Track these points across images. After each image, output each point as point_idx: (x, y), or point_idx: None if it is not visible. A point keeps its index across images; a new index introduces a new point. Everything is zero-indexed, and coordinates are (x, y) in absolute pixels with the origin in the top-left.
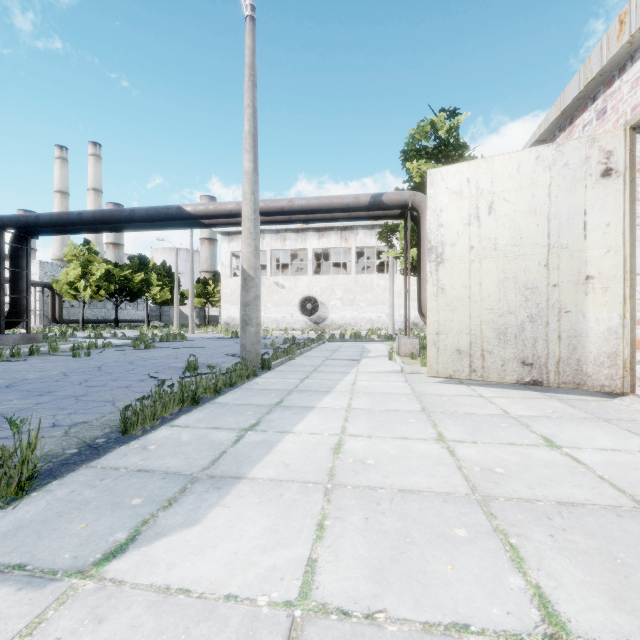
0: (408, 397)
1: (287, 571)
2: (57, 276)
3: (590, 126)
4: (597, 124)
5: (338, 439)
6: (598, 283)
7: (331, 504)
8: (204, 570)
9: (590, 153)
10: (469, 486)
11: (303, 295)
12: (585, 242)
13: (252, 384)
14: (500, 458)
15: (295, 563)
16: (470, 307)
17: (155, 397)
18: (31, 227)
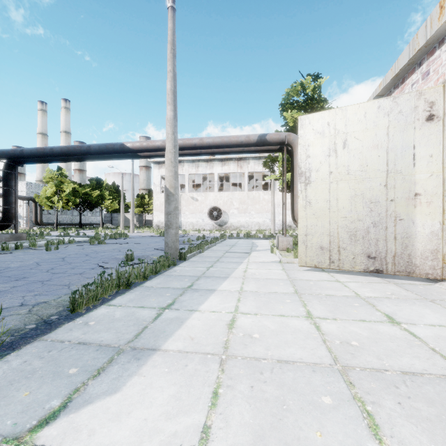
0: (285, 282)
1: (186, 438)
2: (39, 192)
3: (417, 84)
4: (422, 82)
5: (232, 316)
6: (424, 198)
7: (224, 373)
8: (118, 437)
9: (418, 103)
10: (332, 357)
11: (211, 206)
12: (414, 168)
13: (172, 271)
14: (354, 332)
15: (193, 430)
16: (330, 216)
17: (97, 283)
18: (17, 158)
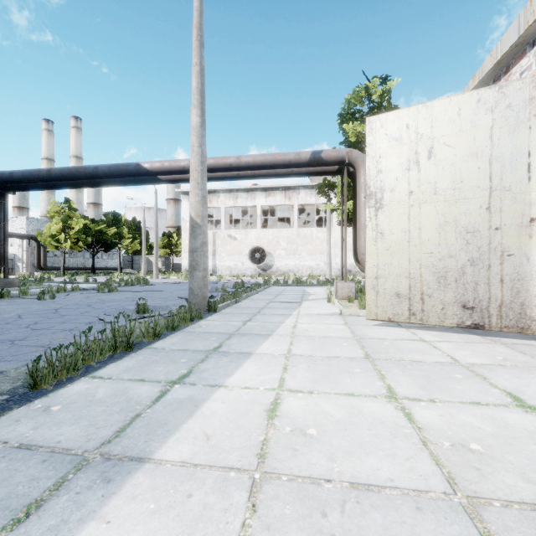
0: (349, 341)
1: None
2: (42, 230)
3: (529, 71)
4: None
5: (275, 396)
6: None
7: (256, 515)
8: None
9: (534, 93)
10: (444, 477)
11: (252, 246)
12: (529, 184)
13: (195, 327)
14: (469, 426)
15: None
16: (409, 251)
17: (77, 345)
18: (6, 183)
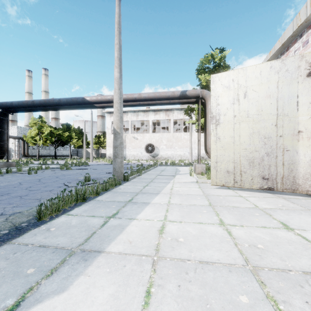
0: (201, 197)
1: None
2: (26, 134)
3: (299, 50)
4: (303, 49)
5: (162, 223)
6: (305, 134)
7: (156, 273)
8: None
9: (300, 64)
10: (243, 258)
11: (147, 143)
12: (297, 112)
13: (117, 189)
14: (259, 237)
15: None
16: (234, 148)
17: (59, 198)
18: (8, 108)
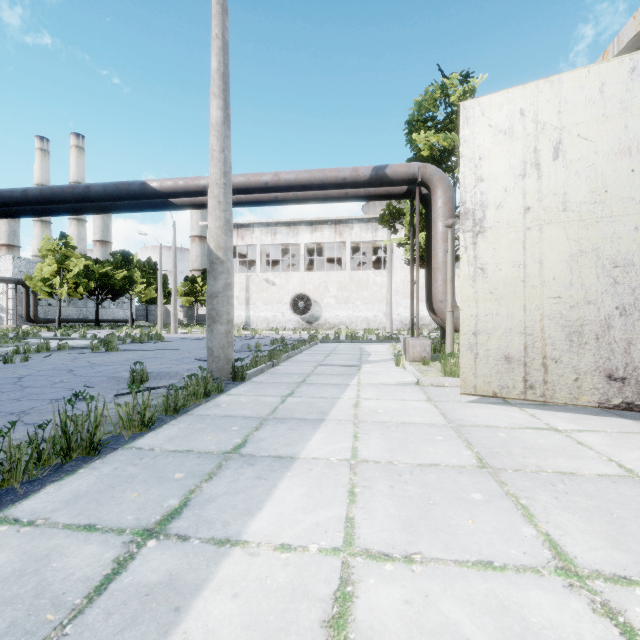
0: (444, 432)
1: None
2: (32, 272)
3: None
4: None
5: (339, 572)
6: None
7: None
8: None
9: None
10: None
11: (295, 293)
12: None
13: (210, 406)
14: None
15: None
16: (525, 295)
17: None
18: None
